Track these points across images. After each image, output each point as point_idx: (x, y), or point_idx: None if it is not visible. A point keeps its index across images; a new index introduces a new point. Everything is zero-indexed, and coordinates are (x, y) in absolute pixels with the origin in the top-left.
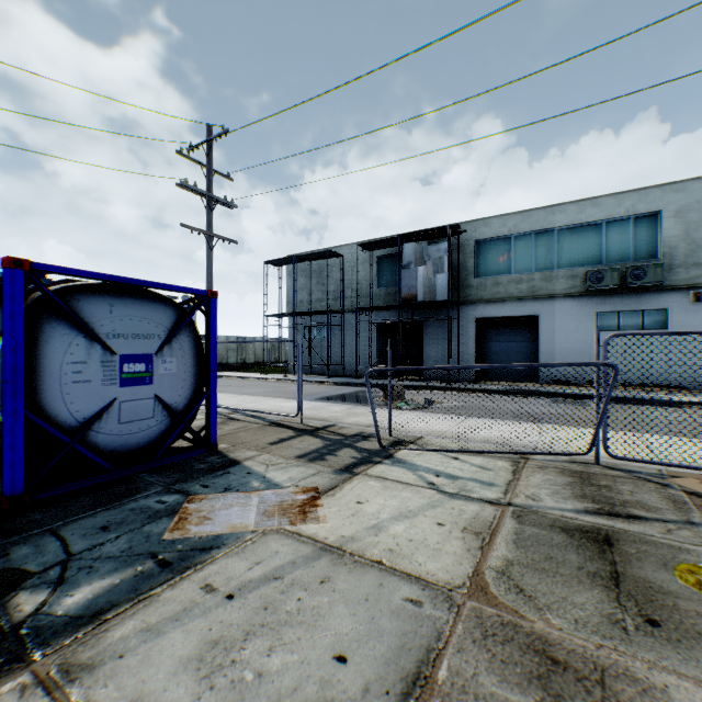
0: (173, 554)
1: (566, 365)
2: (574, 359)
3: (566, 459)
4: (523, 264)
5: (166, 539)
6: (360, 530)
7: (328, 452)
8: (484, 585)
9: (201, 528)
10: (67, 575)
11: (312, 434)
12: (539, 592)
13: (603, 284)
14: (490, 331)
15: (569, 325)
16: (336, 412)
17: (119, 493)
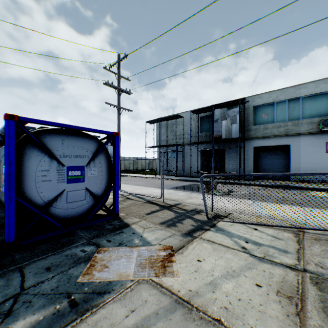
0: (81, 295)
1: None
2: (312, 168)
3: None
4: (281, 117)
5: (79, 281)
6: (201, 285)
7: (178, 221)
8: None
9: (101, 273)
10: (14, 307)
11: (168, 209)
12: None
13: None
14: (262, 153)
15: (309, 149)
16: (181, 196)
17: (63, 242)
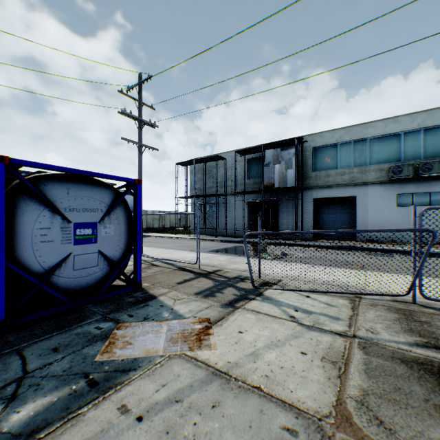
0: (101, 374)
1: (394, 231)
2: (381, 225)
3: (389, 298)
4: (346, 162)
5: (97, 360)
6: (242, 356)
7: (217, 290)
8: (347, 415)
9: (124, 351)
10: (19, 391)
11: (205, 277)
12: (396, 425)
13: (402, 175)
14: (323, 207)
15: (378, 202)
16: (222, 261)
17: (70, 319)
